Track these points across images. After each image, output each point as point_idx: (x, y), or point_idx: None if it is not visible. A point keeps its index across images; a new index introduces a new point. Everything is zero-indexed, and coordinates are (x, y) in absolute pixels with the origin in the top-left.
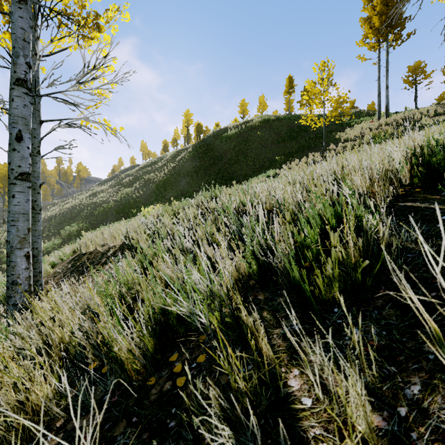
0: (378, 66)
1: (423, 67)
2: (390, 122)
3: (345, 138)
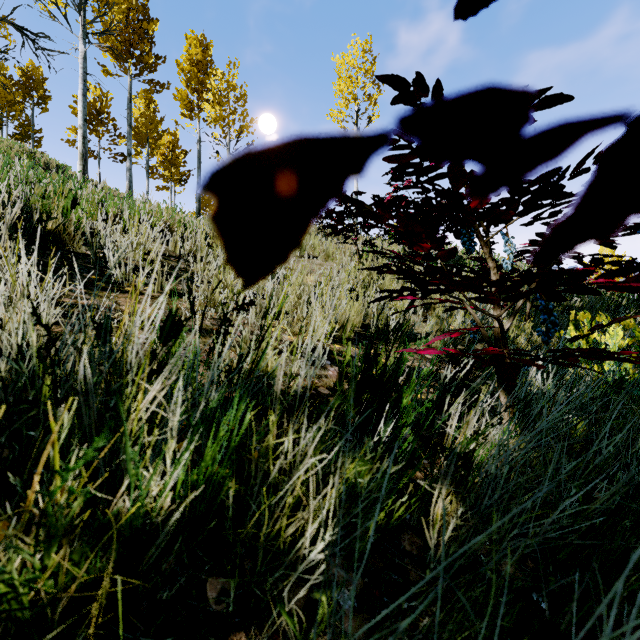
0: None
1: None
2: None
3: None
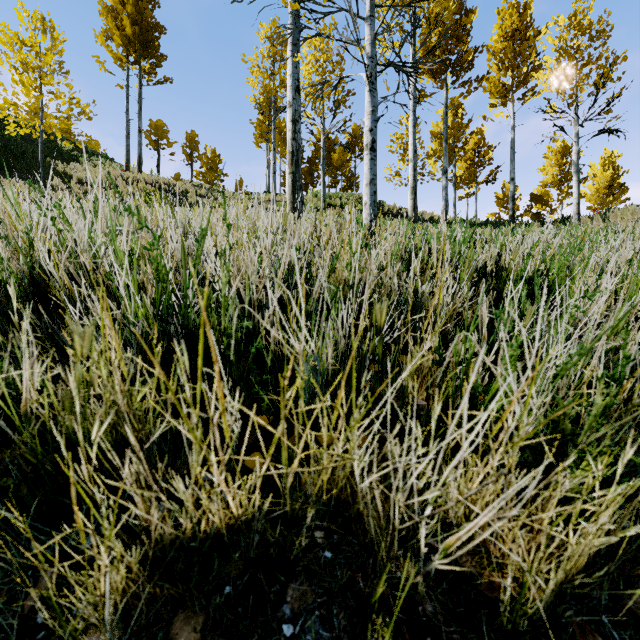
0: (127, 93)
1: (166, 131)
2: (150, 182)
3: (83, 177)
